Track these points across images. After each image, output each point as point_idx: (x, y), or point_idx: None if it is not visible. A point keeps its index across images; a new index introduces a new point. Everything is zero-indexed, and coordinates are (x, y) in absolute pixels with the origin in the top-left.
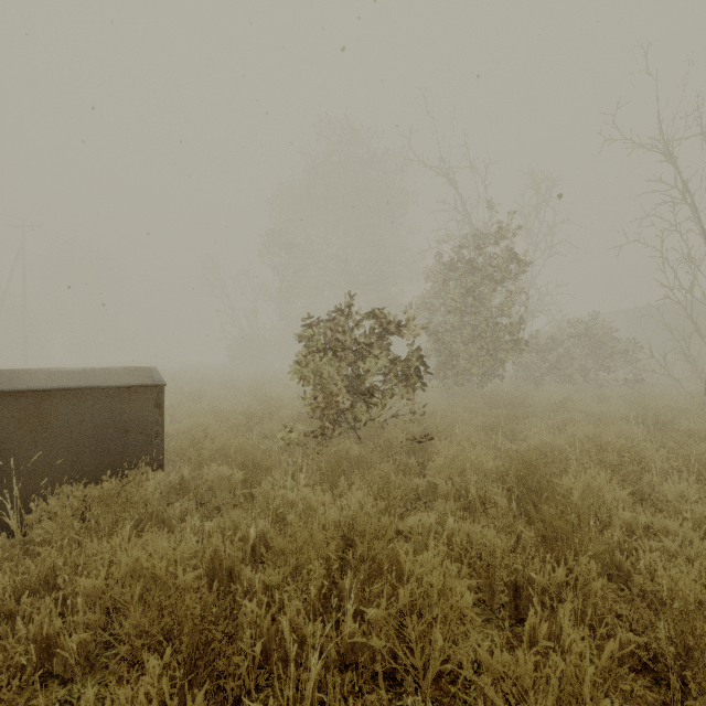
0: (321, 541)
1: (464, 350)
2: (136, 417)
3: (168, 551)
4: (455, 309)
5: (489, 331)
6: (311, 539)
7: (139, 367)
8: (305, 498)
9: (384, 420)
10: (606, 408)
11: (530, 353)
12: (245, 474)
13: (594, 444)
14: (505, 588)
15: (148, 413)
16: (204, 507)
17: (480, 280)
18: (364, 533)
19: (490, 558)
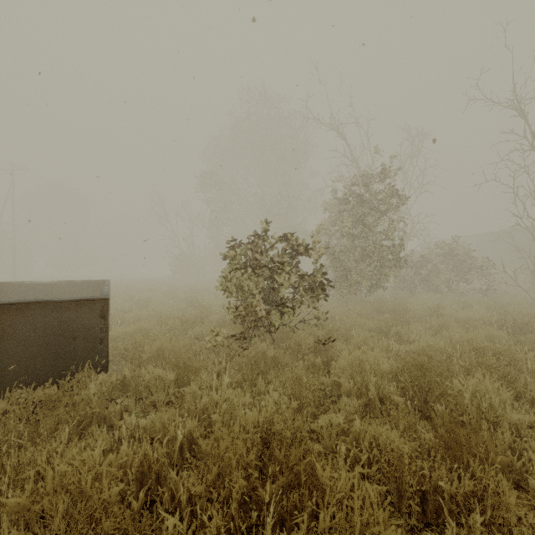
0: (241, 449)
1: (356, 266)
2: (83, 326)
3: (101, 455)
4: (349, 234)
5: (376, 251)
6: (232, 447)
7: (97, 280)
8: (227, 398)
9: (294, 325)
10: (471, 313)
11: (406, 268)
12: (177, 374)
13: (471, 347)
14: (415, 496)
15: (94, 322)
16: (142, 403)
17: (369, 211)
18: (281, 436)
19: (397, 463)
